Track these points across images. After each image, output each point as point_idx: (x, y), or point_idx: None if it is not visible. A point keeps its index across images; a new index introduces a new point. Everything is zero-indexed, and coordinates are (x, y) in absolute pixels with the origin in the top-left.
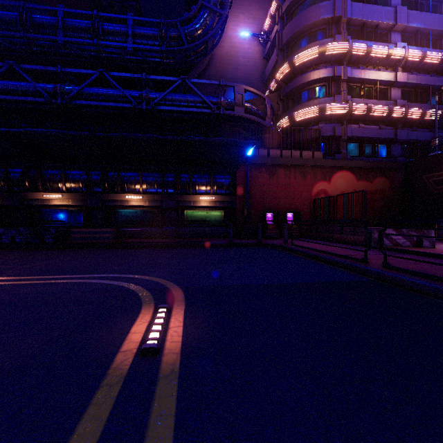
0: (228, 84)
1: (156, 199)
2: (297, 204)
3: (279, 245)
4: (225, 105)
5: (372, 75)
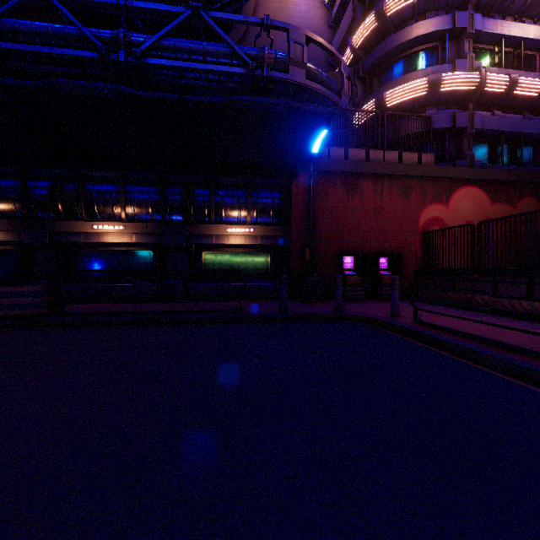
0: (278, 24)
1: (149, 232)
2: (395, 241)
3: (385, 321)
4: (272, 62)
5: (513, 29)
